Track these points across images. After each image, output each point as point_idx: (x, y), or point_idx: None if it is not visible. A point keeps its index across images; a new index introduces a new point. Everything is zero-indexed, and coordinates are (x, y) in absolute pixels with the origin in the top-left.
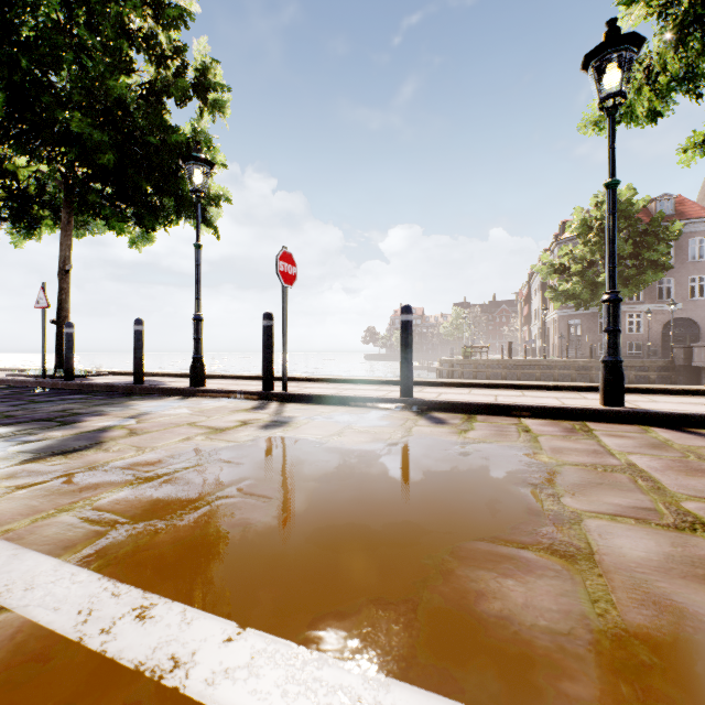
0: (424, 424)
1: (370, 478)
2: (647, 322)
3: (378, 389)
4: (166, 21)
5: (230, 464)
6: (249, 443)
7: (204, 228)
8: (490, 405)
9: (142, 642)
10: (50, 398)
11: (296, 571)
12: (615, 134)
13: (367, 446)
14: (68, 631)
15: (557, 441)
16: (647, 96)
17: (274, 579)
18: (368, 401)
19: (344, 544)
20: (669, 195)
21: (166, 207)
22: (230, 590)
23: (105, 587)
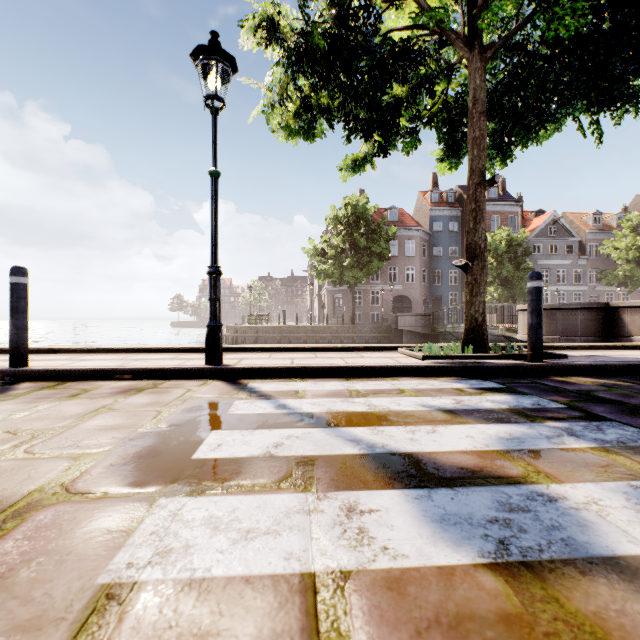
0: None
1: None
2: (383, 297)
3: None
4: None
5: None
6: None
7: None
8: (95, 371)
9: None
10: None
11: None
12: (216, 132)
13: None
14: None
15: (74, 404)
16: (280, 113)
17: None
18: None
19: None
20: (395, 207)
21: None
22: None
23: None
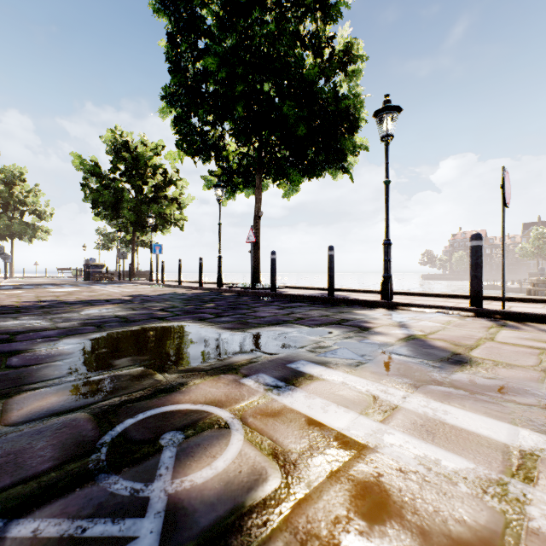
0: None
1: None
2: None
3: None
4: (328, 18)
5: None
6: None
7: (337, 175)
8: None
9: None
10: (286, 304)
11: None
12: None
13: None
14: None
15: None
16: None
17: None
18: None
19: None
20: None
21: (321, 162)
22: None
23: None
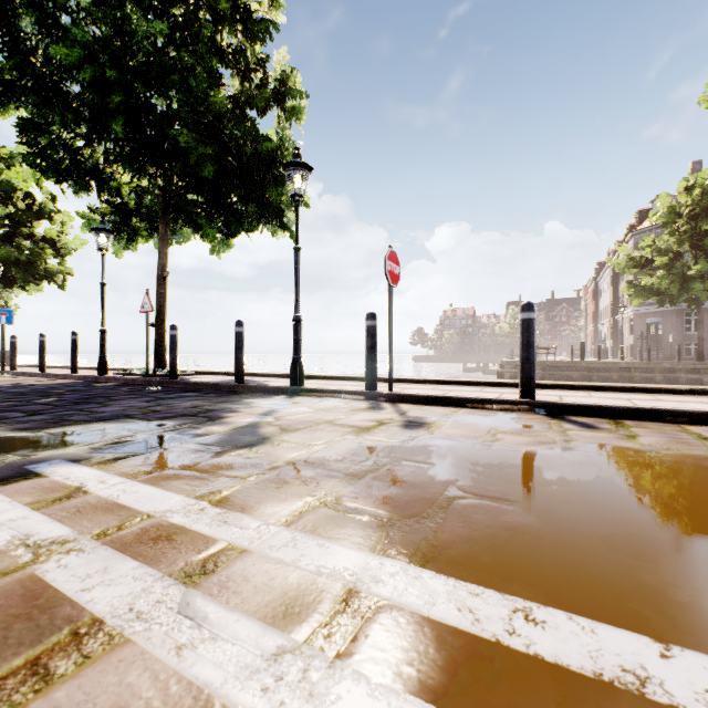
0: (574, 428)
1: (591, 484)
2: None
3: (483, 391)
4: (254, 35)
5: (419, 463)
6: (411, 443)
7: (279, 233)
8: (636, 410)
9: (568, 649)
10: (169, 395)
11: (641, 583)
12: None
13: (541, 450)
14: (473, 629)
15: None
16: None
17: (628, 591)
18: (487, 403)
19: (658, 556)
20: None
21: (250, 214)
22: (593, 599)
23: (452, 585)
